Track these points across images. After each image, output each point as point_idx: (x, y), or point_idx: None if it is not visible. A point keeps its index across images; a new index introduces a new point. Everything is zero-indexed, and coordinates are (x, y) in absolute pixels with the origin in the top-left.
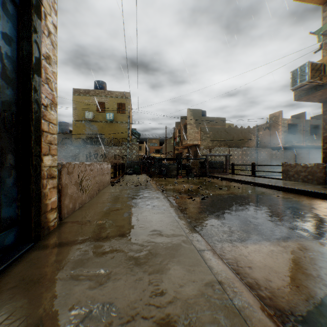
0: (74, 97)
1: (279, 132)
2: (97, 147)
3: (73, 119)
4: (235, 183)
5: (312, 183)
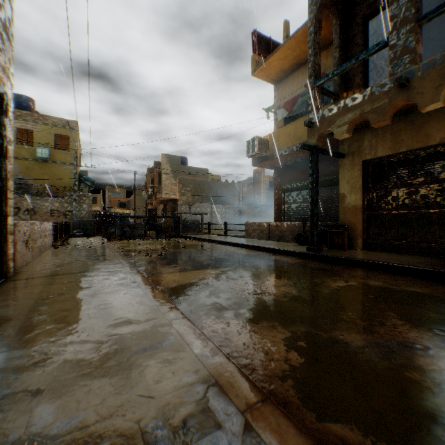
0: None
1: (262, 189)
2: (20, 198)
3: None
4: (204, 242)
5: (263, 239)
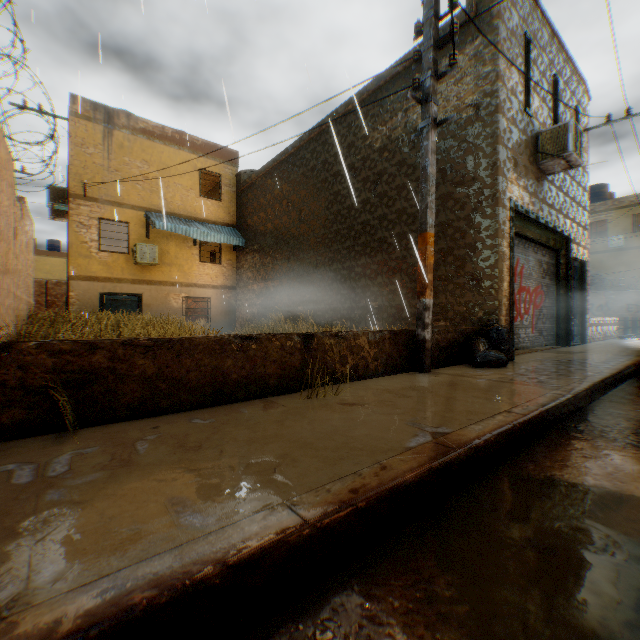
0: None
1: None
2: (590, 295)
3: None
4: None
5: None
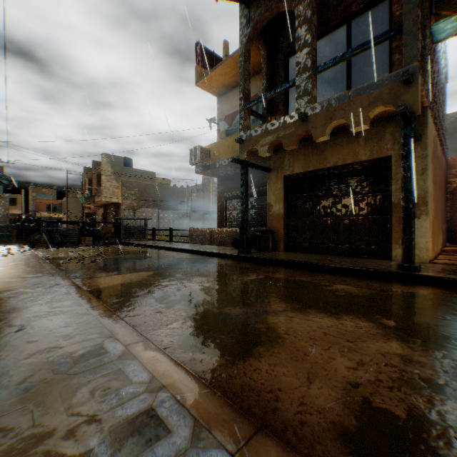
0: None
1: (211, 196)
2: None
3: None
4: (147, 248)
5: (205, 244)
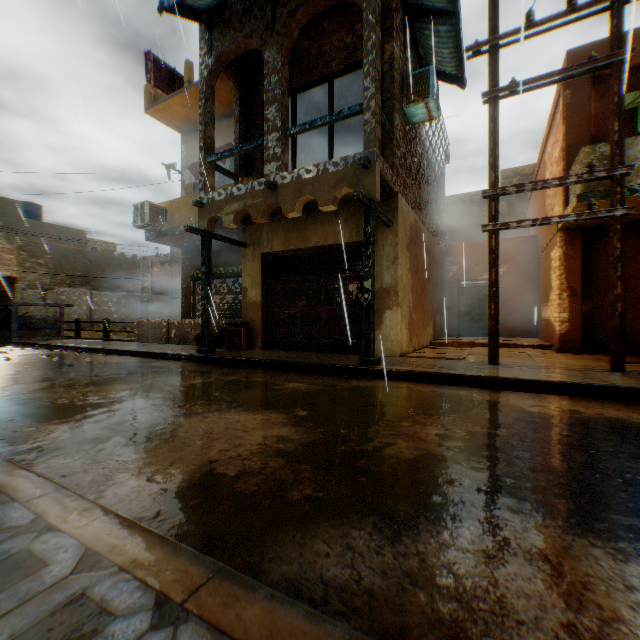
0: None
1: None
2: None
3: None
4: (61, 351)
5: (160, 343)
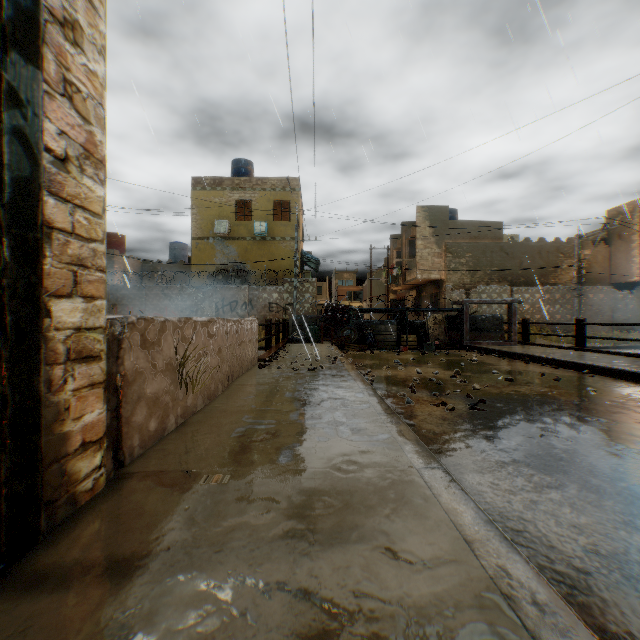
0: (195, 193)
1: (633, 249)
2: (237, 289)
3: (193, 235)
4: (539, 365)
5: None
